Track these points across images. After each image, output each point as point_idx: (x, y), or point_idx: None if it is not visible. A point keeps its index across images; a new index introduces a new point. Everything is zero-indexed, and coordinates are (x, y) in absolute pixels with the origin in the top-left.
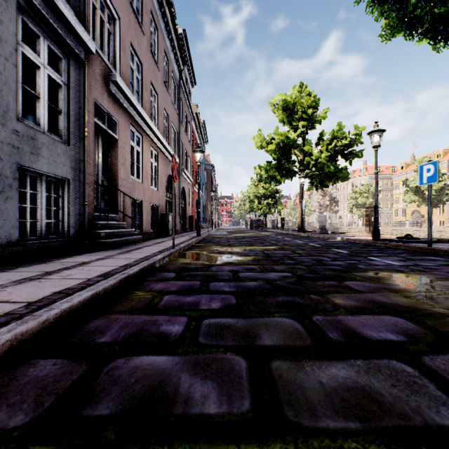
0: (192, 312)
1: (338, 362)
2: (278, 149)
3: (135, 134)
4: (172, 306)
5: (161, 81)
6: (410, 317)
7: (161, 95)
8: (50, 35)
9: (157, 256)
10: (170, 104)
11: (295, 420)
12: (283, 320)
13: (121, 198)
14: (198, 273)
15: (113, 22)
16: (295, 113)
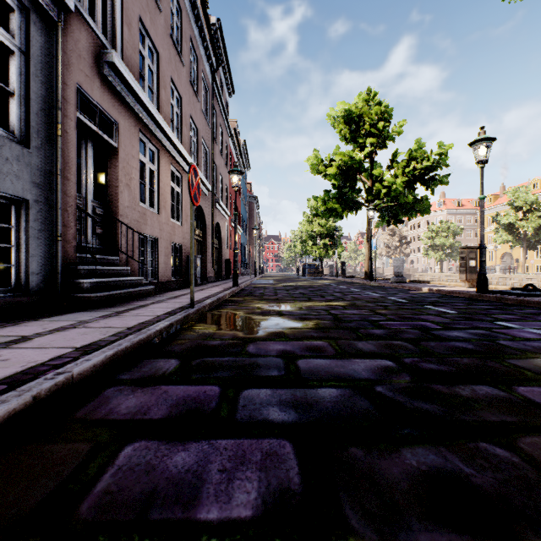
0: None
1: None
2: (340, 174)
3: (146, 145)
4: (120, 502)
5: (186, 79)
6: None
7: (187, 98)
8: None
9: (158, 323)
10: (199, 112)
11: None
12: None
13: (124, 234)
14: (221, 359)
15: None
16: (360, 127)
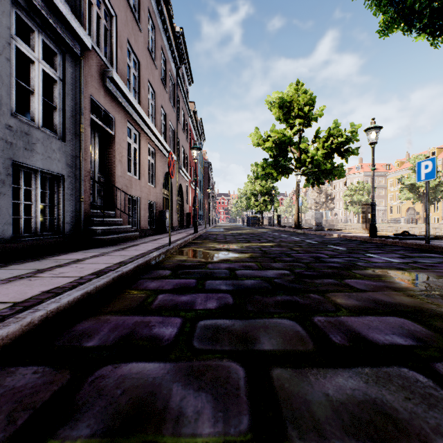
0: (187, 313)
1: (344, 370)
2: (275, 147)
3: (132, 131)
4: (166, 306)
5: (158, 78)
6: (416, 318)
7: (158, 92)
8: (45, 29)
9: (153, 253)
10: (167, 101)
11: (301, 442)
12: (282, 321)
13: (118, 195)
14: (194, 270)
15: (109, 19)
16: (291, 111)
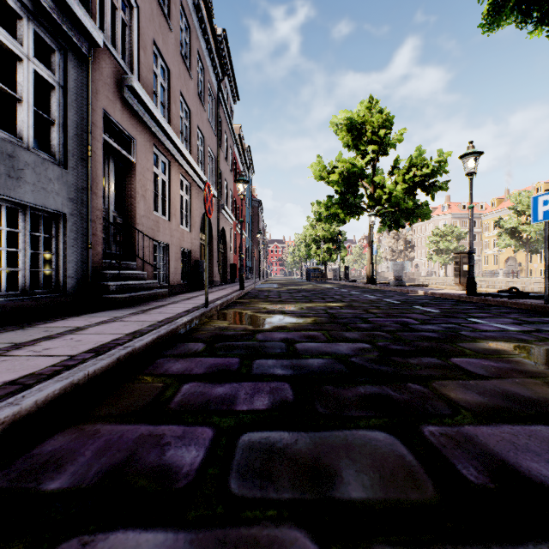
0: (223, 418)
1: None
2: (342, 180)
3: (159, 158)
4: (191, 404)
5: (193, 92)
6: None
7: (194, 110)
8: (38, 16)
9: (182, 318)
10: (205, 122)
11: None
12: (373, 435)
13: (140, 241)
14: (237, 343)
15: (129, 11)
16: (362, 135)
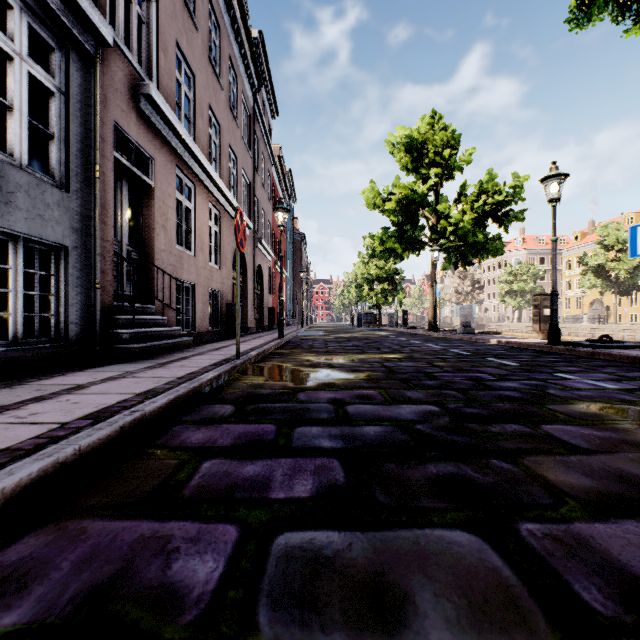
0: (252, 510)
1: None
2: (400, 209)
3: (183, 181)
4: (212, 490)
5: (224, 104)
6: None
7: (225, 125)
8: (32, 7)
9: (207, 373)
10: (239, 140)
11: None
12: (453, 536)
13: (160, 280)
14: (274, 405)
15: (146, 5)
16: (424, 156)
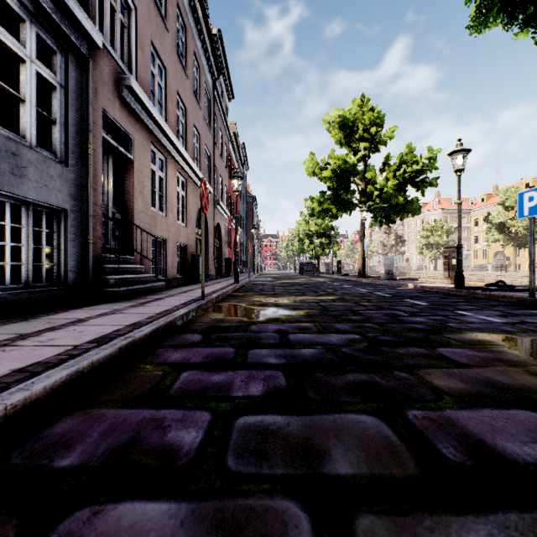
0: (220, 403)
1: (477, 519)
2: (335, 177)
3: (156, 155)
4: (190, 391)
5: (190, 91)
6: None
7: (190, 108)
8: (40, 19)
9: (179, 310)
10: (201, 120)
11: None
12: (361, 418)
13: (138, 236)
14: (232, 334)
15: (127, 13)
16: (354, 132)
